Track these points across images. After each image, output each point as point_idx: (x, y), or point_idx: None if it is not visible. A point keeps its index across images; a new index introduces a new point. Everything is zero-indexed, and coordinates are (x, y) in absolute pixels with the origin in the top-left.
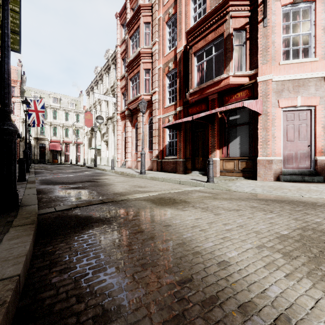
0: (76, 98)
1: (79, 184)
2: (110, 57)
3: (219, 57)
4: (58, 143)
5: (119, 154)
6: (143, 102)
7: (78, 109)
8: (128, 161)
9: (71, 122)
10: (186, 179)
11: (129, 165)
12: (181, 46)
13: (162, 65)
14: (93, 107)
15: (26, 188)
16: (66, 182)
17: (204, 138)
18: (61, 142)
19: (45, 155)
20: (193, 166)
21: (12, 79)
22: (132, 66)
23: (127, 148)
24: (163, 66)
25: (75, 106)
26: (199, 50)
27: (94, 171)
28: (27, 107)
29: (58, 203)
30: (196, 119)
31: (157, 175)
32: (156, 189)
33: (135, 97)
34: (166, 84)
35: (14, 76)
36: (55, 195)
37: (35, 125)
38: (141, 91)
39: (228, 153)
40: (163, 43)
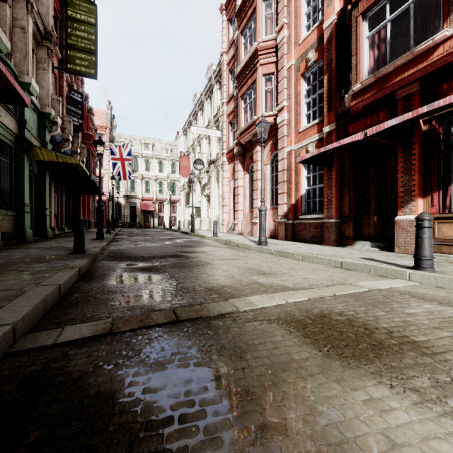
0: (172, 142)
1: (157, 261)
2: (213, 73)
3: (426, 3)
4: (151, 201)
5: (225, 213)
6: (263, 122)
7: (174, 156)
8: (239, 223)
9: (165, 174)
10: (352, 257)
11: (239, 230)
12: (332, 15)
13: (294, 61)
14: (191, 149)
15: (65, 267)
16: (140, 255)
17: (382, 178)
18: (153, 200)
19: (136, 217)
20: (357, 232)
21: (101, 125)
22: (244, 75)
23: (237, 203)
24: (296, 63)
25: (171, 152)
26: (375, 4)
27: (188, 238)
28: (112, 155)
29: (85, 312)
30: (372, 136)
31: (288, 248)
32: (297, 280)
33: (250, 122)
34: (301, 91)
35: (103, 122)
36: (101, 284)
37: (122, 178)
38: (258, 111)
39: (448, 204)
40: (297, 24)
